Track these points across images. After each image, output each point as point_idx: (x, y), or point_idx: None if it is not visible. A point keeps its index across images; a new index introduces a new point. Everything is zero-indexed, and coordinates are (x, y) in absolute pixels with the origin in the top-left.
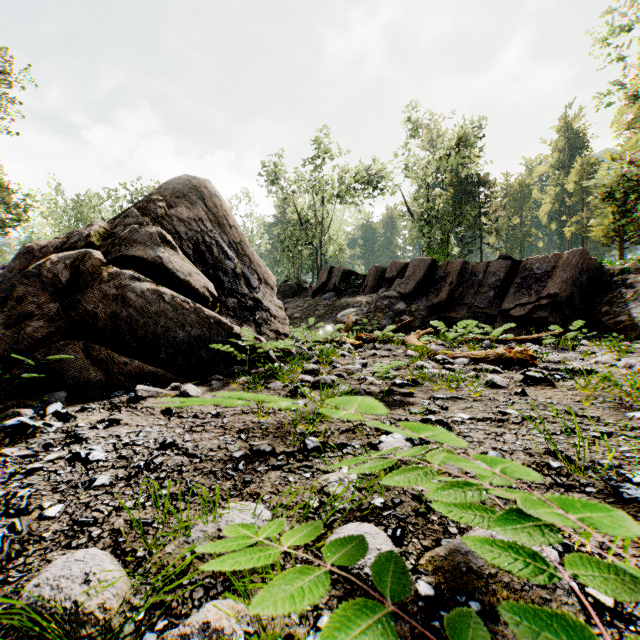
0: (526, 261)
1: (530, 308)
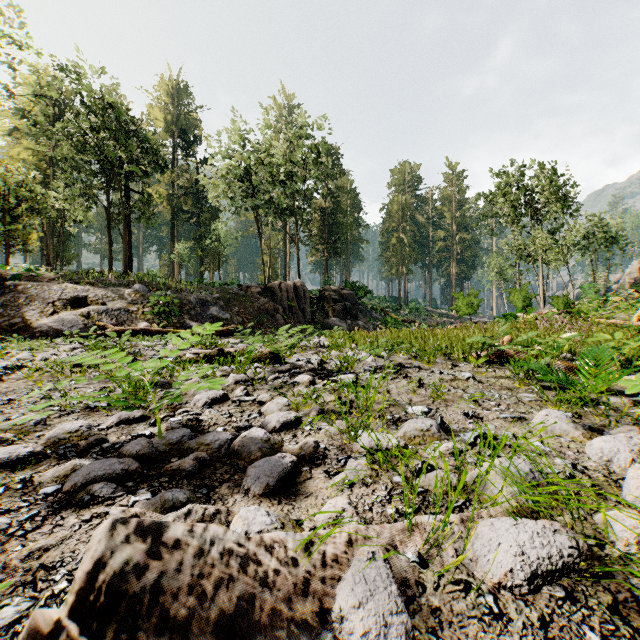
0: None
1: None
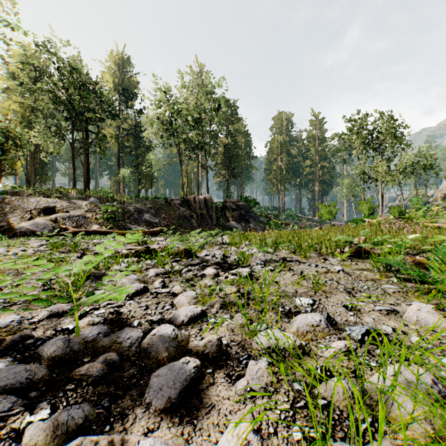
0: None
1: None
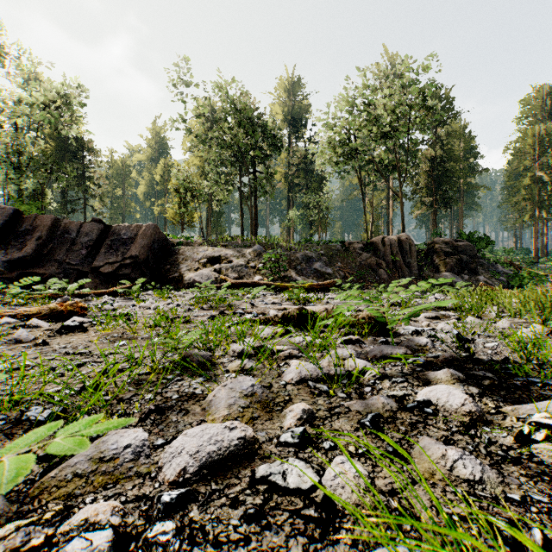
0: (116, 227)
1: (117, 266)
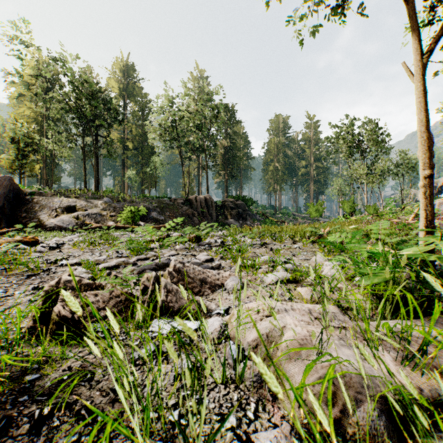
0: None
1: None
